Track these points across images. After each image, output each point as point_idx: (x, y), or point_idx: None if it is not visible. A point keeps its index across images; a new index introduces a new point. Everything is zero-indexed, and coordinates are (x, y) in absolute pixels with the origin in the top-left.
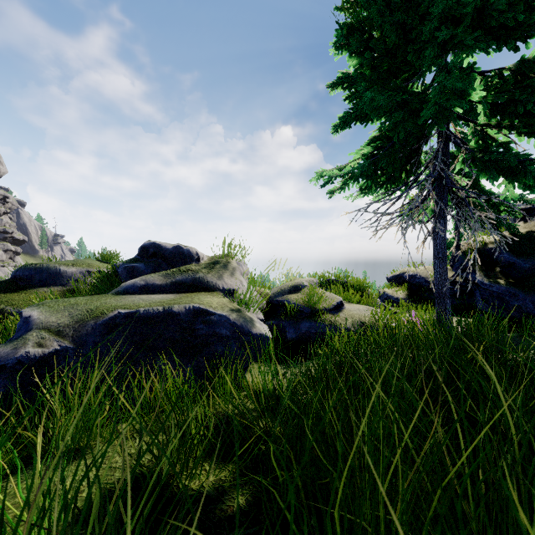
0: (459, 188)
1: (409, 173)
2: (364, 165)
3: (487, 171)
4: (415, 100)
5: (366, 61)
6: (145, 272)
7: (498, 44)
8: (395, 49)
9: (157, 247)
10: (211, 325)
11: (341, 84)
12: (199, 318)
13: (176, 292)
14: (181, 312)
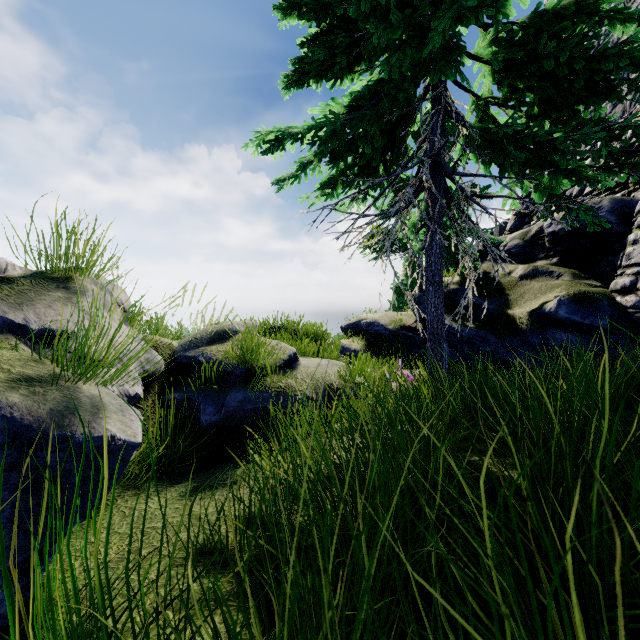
0: (469, 174)
1: (390, 163)
2: (336, 123)
3: (495, 162)
4: (423, 5)
5: None
6: None
7: None
8: None
9: None
10: None
11: (295, 11)
12: None
13: None
14: None
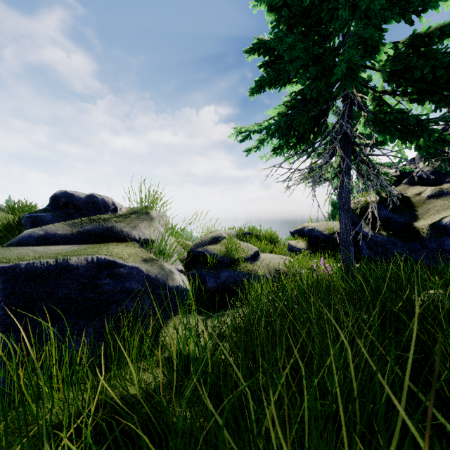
0: (364, 145)
1: (317, 134)
2: (280, 121)
3: (385, 132)
4: (330, 57)
5: (284, 17)
6: (52, 222)
7: (398, 15)
8: (310, 11)
9: (69, 197)
10: (119, 279)
11: (257, 50)
12: (104, 272)
13: (84, 242)
14: (81, 265)
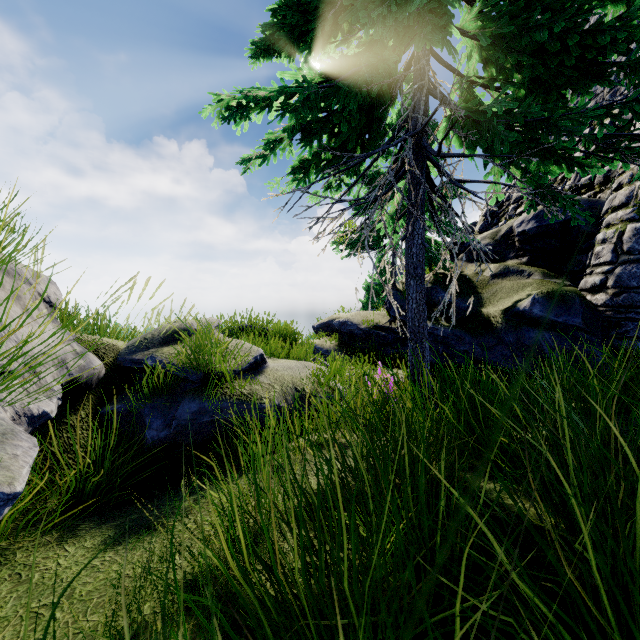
0: (456, 154)
1: (367, 146)
2: (308, 89)
3: (480, 146)
4: None
5: None
6: None
7: None
8: None
9: None
10: None
11: None
12: None
13: None
14: None
